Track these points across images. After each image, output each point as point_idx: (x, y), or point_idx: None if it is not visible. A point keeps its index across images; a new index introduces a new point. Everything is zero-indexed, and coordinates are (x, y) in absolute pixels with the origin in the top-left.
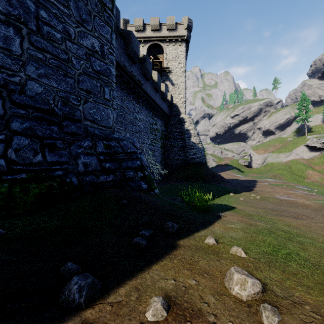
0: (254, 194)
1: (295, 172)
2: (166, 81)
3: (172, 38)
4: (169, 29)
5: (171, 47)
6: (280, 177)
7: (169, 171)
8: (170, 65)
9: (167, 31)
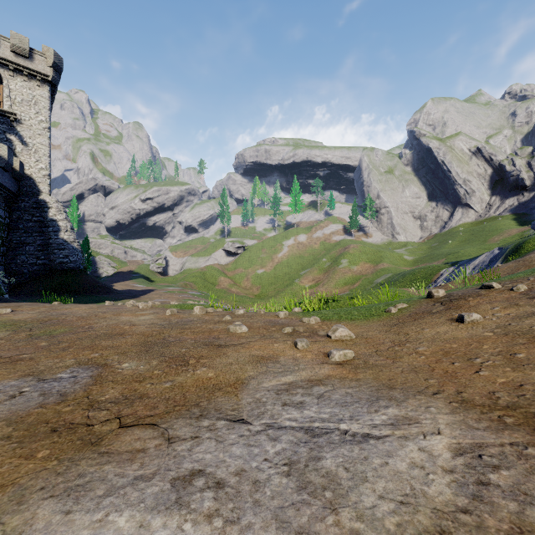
0: (134, 300)
1: (209, 279)
2: (10, 134)
3: (24, 69)
4: (17, 52)
5: (20, 82)
6: (191, 285)
7: (16, 283)
8: (18, 109)
9: (11, 53)
